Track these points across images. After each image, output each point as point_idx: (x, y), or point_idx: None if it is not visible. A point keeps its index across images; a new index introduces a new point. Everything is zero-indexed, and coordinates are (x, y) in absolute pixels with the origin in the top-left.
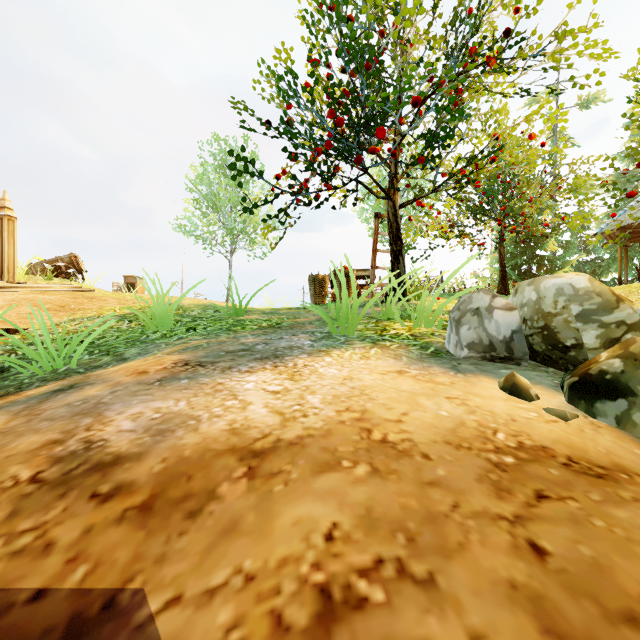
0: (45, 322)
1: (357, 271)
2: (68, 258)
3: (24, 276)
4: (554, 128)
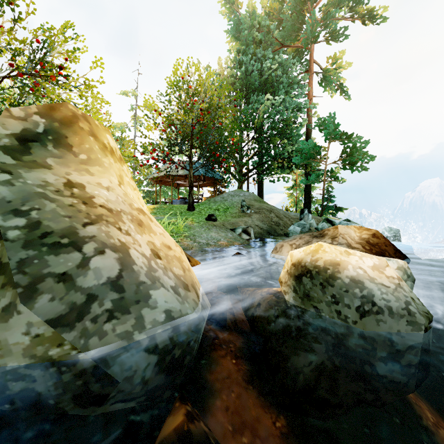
0: None
1: None
2: None
3: None
4: (135, 114)
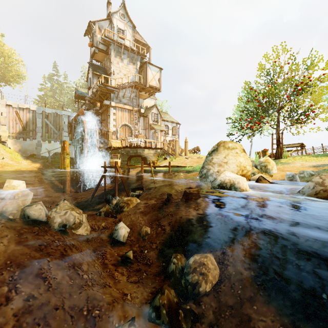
0: (197, 165)
1: (293, 144)
2: (196, 147)
3: (189, 154)
4: None
